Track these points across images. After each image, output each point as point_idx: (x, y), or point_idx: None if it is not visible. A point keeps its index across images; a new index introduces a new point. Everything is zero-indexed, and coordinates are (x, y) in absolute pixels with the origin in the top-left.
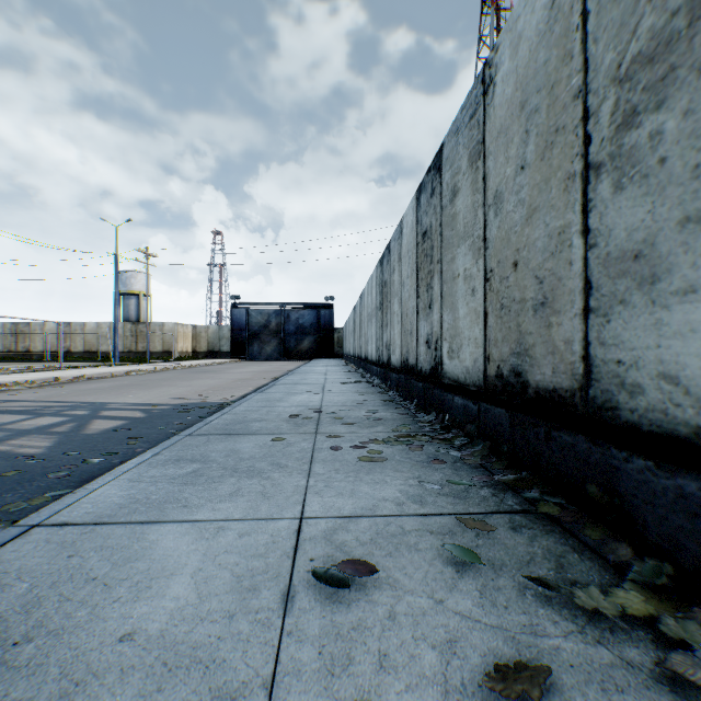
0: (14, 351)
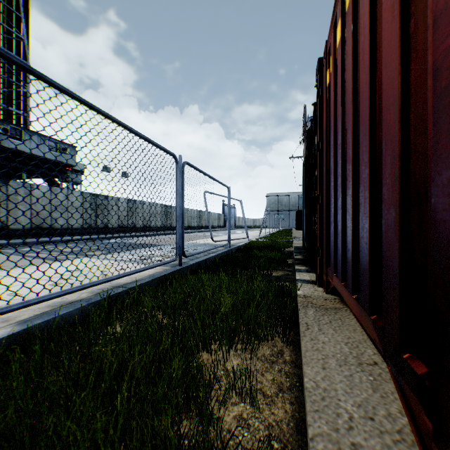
0: None
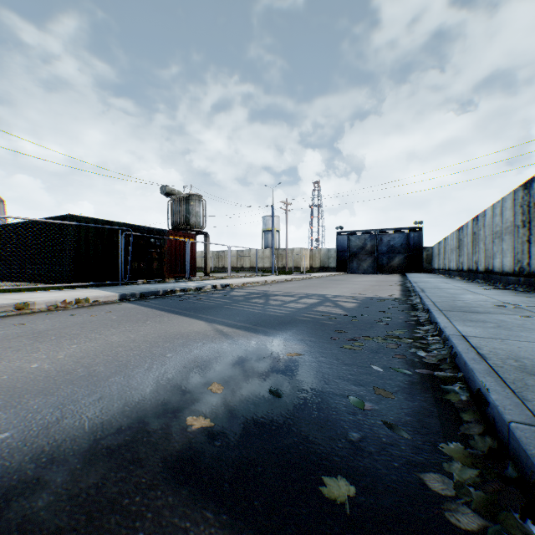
0: (217, 267)
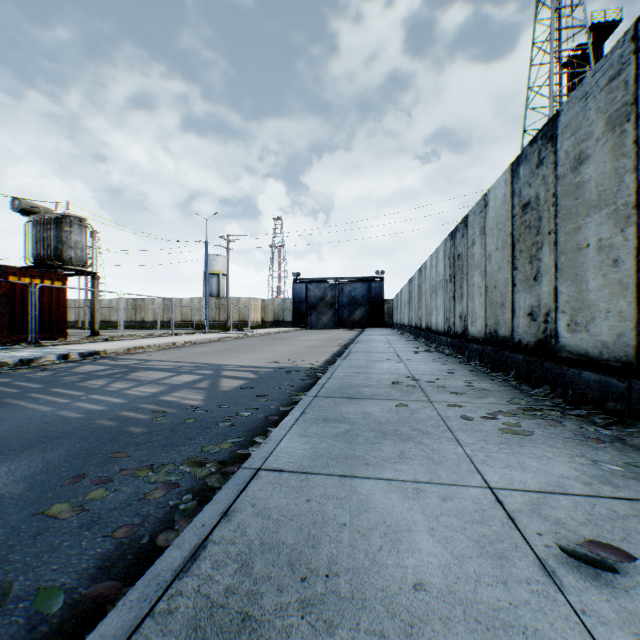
0: (134, 320)
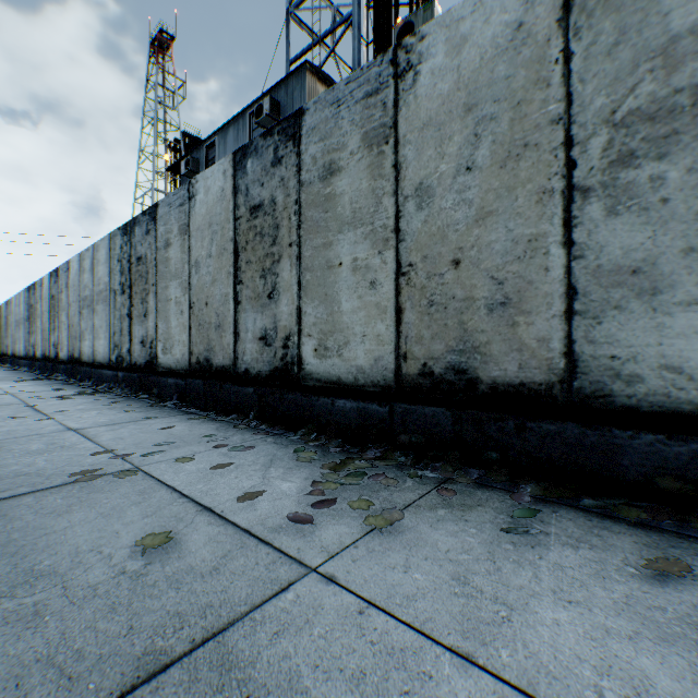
0: None
